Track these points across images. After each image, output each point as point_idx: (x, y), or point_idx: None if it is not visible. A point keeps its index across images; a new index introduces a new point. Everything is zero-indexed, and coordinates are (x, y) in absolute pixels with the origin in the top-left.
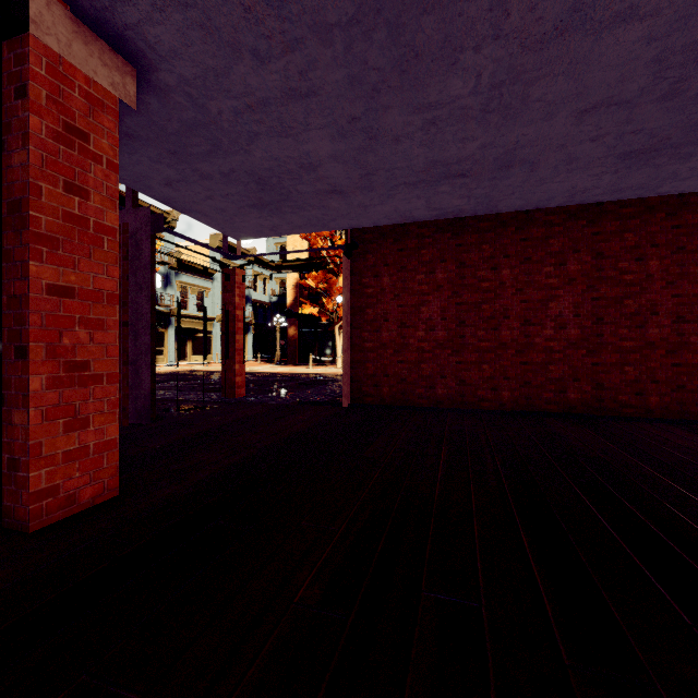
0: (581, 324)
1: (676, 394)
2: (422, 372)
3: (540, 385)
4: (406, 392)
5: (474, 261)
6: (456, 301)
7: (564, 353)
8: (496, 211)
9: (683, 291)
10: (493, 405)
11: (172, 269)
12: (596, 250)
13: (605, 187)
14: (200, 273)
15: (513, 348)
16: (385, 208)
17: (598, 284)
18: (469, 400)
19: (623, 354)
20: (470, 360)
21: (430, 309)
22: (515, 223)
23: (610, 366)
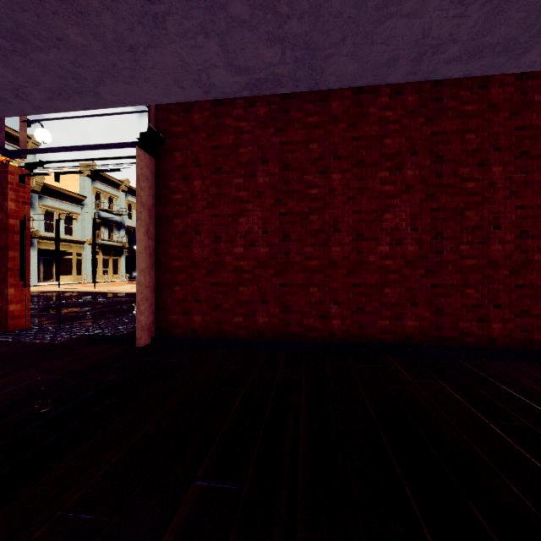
0: (420, 239)
1: (520, 319)
2: (240, 296)
3: (374, 311)
4: (221, 321)
5: (301, 162)
6: (280, 211)
7: (401, 273)
8: (323, 84)
9: (527, 202)
10: (322, 335)
11: (34, 193)
12: (435, 152)
13: (465, 40)
14: (68, 198)
15: (344, 267)
16: (166, 59)
17: (437, 192)
18: (295, 330)
19: (464, 275)
20: (296, 282)
21: (249, 219)
22: (346, 118)
23: (450, 289)
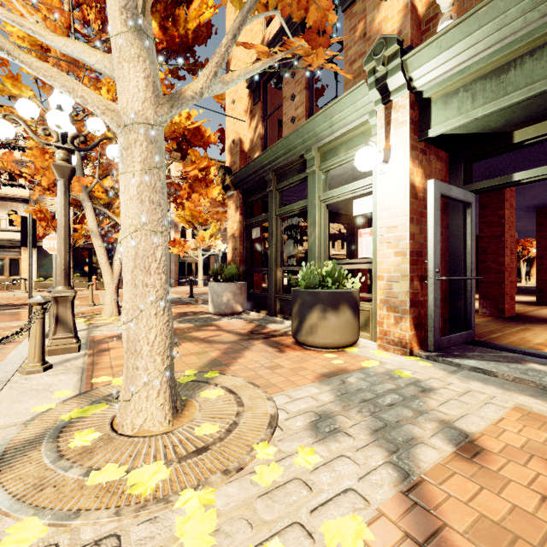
0: None
1: None
2: None
3: None
4: None
5: None
6: None
7: None
8: None
9: None
10: None
11: None
12: None
13: None
14: None
15: None
16: None
17: None
18: None
19: None
20: None
21: None
22: None
23: None
